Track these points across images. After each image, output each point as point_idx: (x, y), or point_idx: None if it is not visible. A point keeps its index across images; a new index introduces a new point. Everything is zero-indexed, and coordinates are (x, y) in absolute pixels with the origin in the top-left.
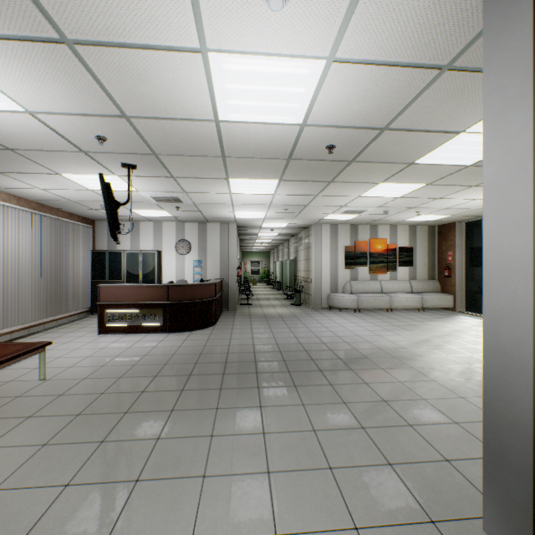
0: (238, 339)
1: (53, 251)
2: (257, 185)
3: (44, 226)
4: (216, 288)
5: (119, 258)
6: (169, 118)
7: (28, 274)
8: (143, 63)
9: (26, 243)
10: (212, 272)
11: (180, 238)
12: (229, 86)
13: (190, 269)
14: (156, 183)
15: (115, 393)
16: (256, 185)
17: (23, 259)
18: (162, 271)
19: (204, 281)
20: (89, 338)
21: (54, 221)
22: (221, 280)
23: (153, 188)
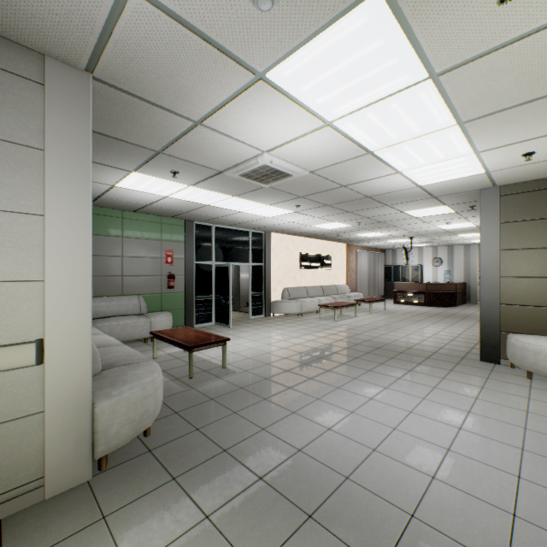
0: (465, 311)
1: (371, 267)
2: (473, 234)
3: (369, 256)
4: (457, 287)
5: (398, 269)
6: (426, 231)
7: (365, 277)
8: (420, 228)
9: (364, 265)
10: (457, 278)
11: (434, 256)
12: (443, 227)
13: (441, 275)
14: (421, 239)
15: (409, 314)
16: (472, 234)
17: (364, 271)
18: (423, 276)
19: (449, 282)
20: (390, 304)
21: (372, 254)
22: (461, 282)
23: (419, 240)
